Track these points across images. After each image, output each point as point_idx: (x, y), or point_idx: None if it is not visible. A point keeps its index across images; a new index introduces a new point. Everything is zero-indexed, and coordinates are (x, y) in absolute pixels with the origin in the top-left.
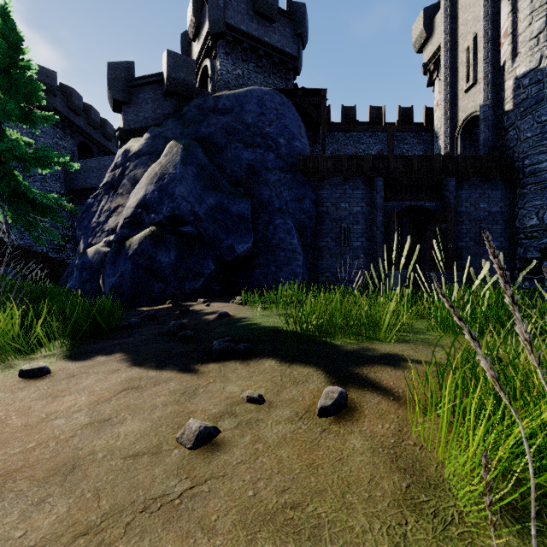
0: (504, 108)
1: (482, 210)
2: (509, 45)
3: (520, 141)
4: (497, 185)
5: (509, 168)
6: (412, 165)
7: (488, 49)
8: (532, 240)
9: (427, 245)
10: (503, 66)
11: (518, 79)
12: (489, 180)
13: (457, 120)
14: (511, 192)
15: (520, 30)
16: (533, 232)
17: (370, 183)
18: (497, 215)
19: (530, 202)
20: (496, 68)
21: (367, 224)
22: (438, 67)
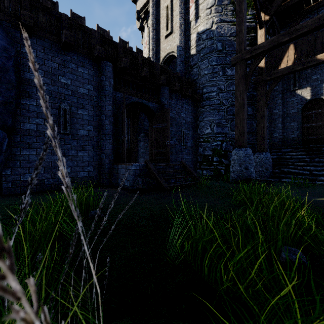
0: (190, 52)
1: (182, 118)
2: (194, 10)
3: (200, 76)
4: (190, 103)
5: (195, 93)
6: (138, 64)
7: (182, 7)
8: (207, 143)
9: (139, 144)
10: (190, 23)
11: (199, 33)
12: (186, 97)
13: (160, 56)
14: (195, 110)
15: (201, 1)
16: (208, 138)
17: (99, 65)
18: (190, 124)
19: (206, 117)
20: (185, 24)
21: (96, 111)
22: (147, 18)
